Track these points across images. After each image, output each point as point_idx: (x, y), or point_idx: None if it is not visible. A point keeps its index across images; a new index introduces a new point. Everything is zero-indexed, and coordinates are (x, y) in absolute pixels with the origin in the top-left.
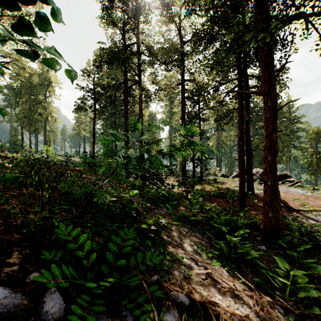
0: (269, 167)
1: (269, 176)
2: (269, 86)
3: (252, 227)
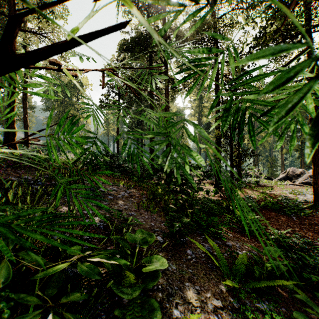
0: None
1: None
2: None
3: None
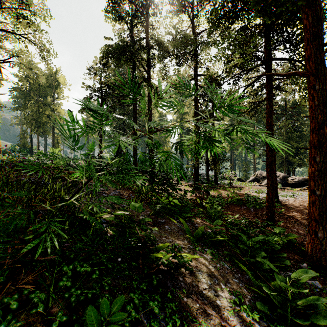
0: (317, 170)
1: (317, 183)
2: (316, 63)
3: (289, 247)
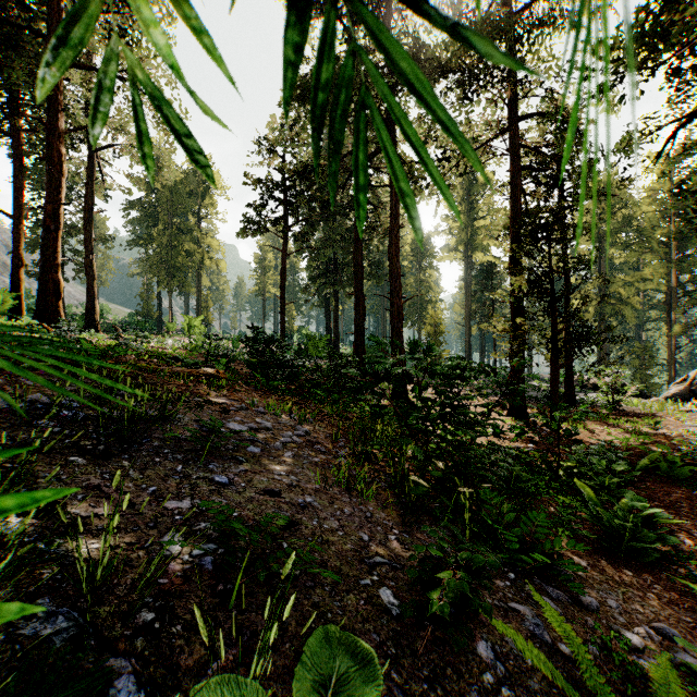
0: None
1: None
2: None
3: None
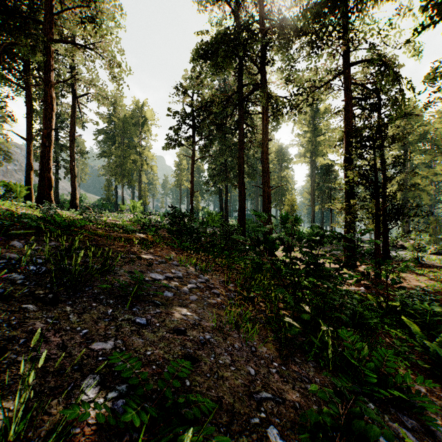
0: None
1: None
2: None
3: None
